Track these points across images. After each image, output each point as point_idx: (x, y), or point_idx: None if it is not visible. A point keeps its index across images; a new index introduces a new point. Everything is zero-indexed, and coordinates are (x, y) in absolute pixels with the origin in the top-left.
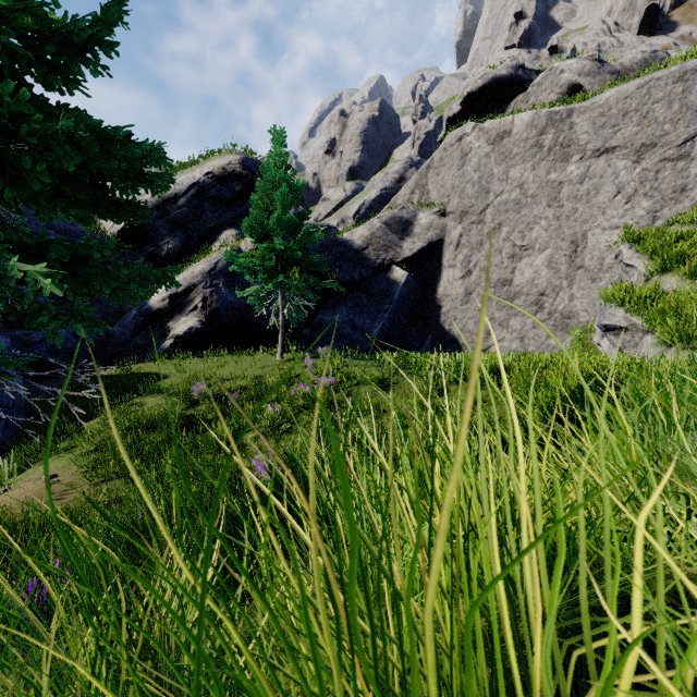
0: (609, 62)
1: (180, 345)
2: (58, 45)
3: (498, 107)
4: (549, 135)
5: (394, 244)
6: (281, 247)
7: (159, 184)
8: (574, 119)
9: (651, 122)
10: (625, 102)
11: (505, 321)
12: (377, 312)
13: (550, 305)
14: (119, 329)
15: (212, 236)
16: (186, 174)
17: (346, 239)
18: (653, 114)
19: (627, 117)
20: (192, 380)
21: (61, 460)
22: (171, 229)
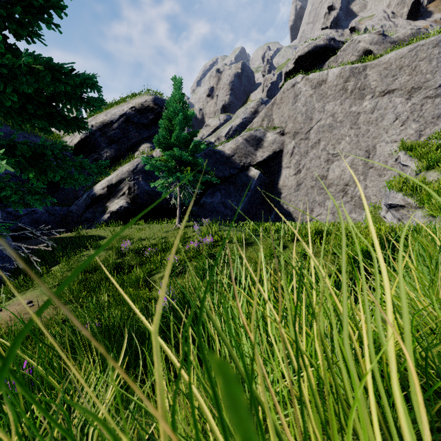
0: (389, 36)
1: (114, 218)
2: (23, 8)
3: (317, 65)
4: (351, 82)
5: (251, 153)
6: (178, 154)
7: (94, 105)
8: (367, 72)
9: (418, 73)
10: (401, 61)
11: (323, 202)
12: (240, 196)
13: (352, 192)
14: (75, 207)
15: (135, 148)
16: (118, 108)
17: (220, 149)
18: (419, 68)
19: (402, 70)
20: (121, 240)
21: (36, 291)
22: (108, 143)
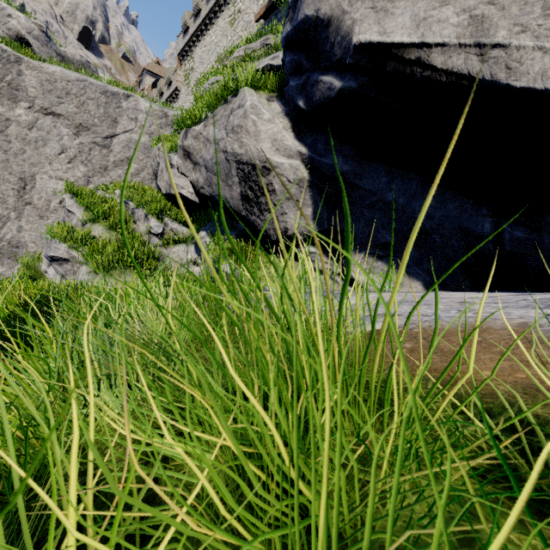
0: (56, 43)
1: None
2: None
3: None
4: None
5: None
6: None
7: None
8: (23, 68)
9: (87, 111)
10: (68, 84)
11: None
12: None
13: None
14: None
15: None
16: None
17: None
18: (88, 107)
19: (70, 96)
20: None
21: None
22: None
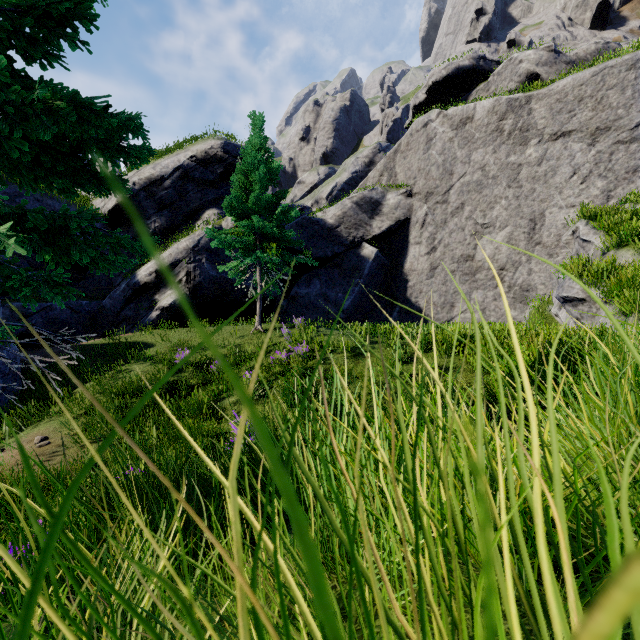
0: (564, 53)
1: (165, 316)
2: (37, 18)
3: (460, 95)
4: (509, 120)
5: (364, 223)
6: (259, 225)
7: (138, 157)
8: (532, 105)
9: (605, 107)
10: (581, 89)
11: (468, 294)
12: (348, 285)
13: (510, 279)
14: (109, 301)
15: (196, 215)
16: (172, 158)
17: (320, 218)
18: (608, 100)
19: (583, 102)
20: (176, 349)
21: (53, 423)
22: (157, 208)
